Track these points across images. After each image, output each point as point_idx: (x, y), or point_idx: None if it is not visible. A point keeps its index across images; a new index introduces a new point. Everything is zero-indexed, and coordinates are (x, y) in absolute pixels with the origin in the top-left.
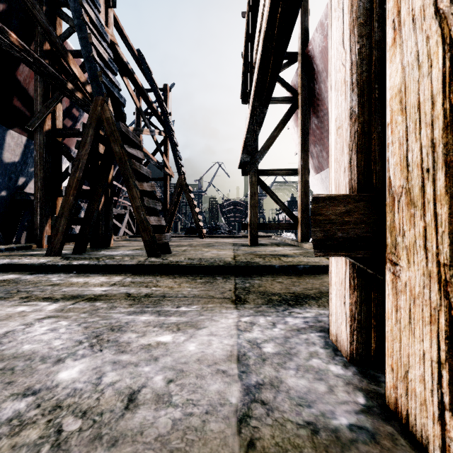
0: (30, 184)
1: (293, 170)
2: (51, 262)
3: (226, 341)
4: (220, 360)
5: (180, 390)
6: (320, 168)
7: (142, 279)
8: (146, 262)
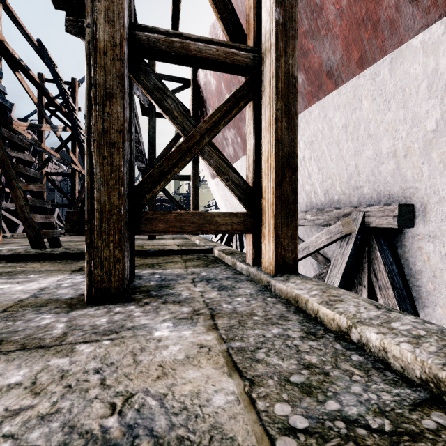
0: None
1: (187, 176)
2: None
3: (44, 284)
4: (31, 290)
5: None
6: (214, 175)
7: (13, 264)
8: (21, 253)
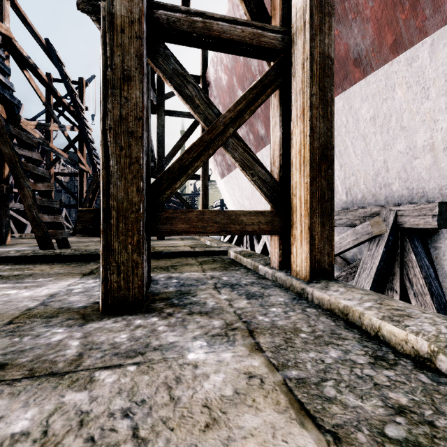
0: None
1: (196, 175)
2: None
3: (53, 290)
4: (40, 296)
5: (3, 306)
6: (223, 174)
7: (21, 266)
8: (29, 254)
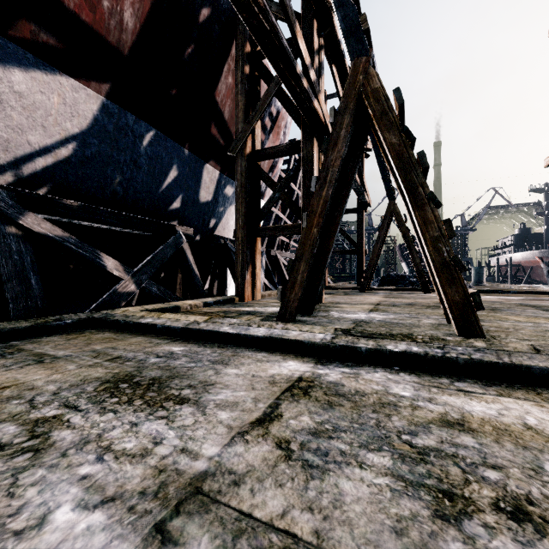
0: (218, 226)
1: None
2: (340, 340)
3: None
4: None
5: None
6: None
7: None
8: None
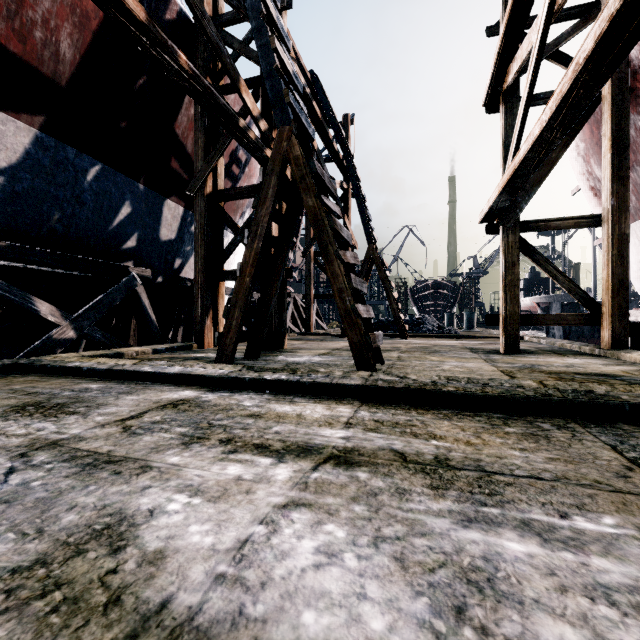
0: (186, 267)
1: (590, 217)
2: (234, 373)
3: None
4: None
5: None
6: None
7: (389, 415)
8: (379, 383)
